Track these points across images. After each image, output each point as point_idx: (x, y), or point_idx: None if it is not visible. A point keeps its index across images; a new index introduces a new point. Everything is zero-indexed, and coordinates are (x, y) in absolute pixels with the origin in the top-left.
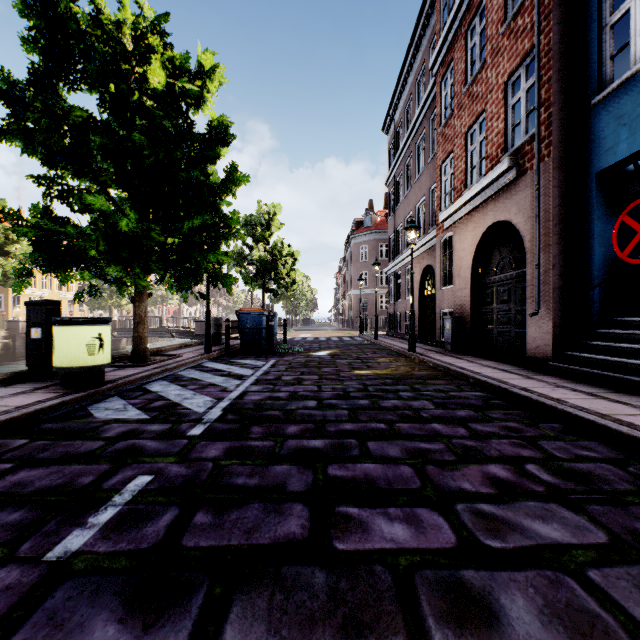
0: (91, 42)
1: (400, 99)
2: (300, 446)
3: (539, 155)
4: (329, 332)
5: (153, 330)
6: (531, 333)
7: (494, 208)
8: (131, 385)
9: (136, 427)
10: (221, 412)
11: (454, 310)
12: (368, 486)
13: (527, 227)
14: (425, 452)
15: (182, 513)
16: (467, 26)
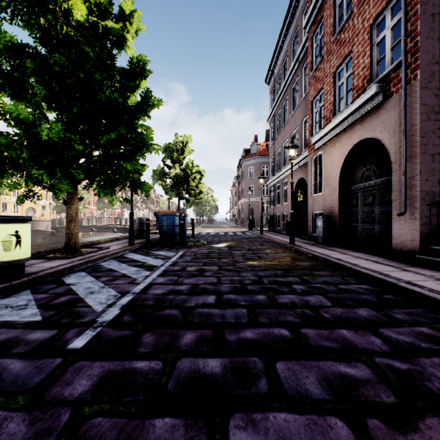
0: None
1: (278, 57)
2: (194, 371)
3: (406, 78)
4: (226, 228)
5: (100, 227)
6: (397, 230)
7: (360, 129)
8: (51, 277)
9: (17, 335)
10: (119, 311)
11: (324, 212)
12: None
13: (393, 141)
14: (351, 384)
15: None
16: None
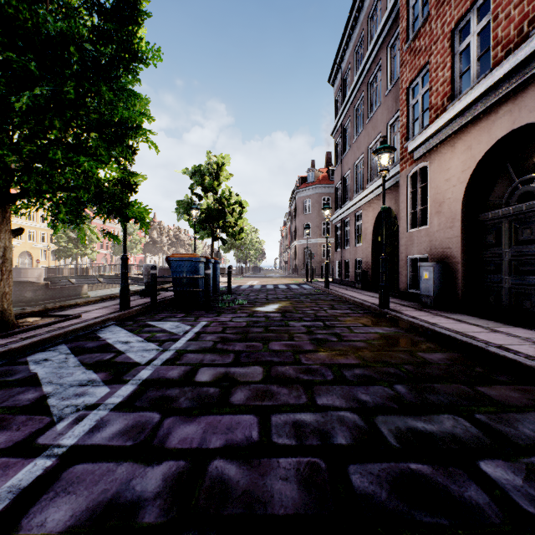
0: None
1: (348, 44)
2: None
3: None
4: (276, 279)
5: (109, 277)
6: None
7: (513, 109)
8: None
9: None
10: None
11: (430, 255)
12: None
13: None
14: None
15: None
16: None
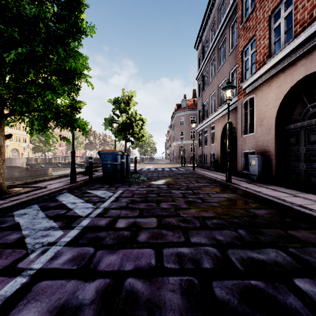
0: None
1: (206, 25)
2: None
3: None
4: (163, 165)
5: (64, 163)
6: None
7: (306, 63)
8: None
9: None
10: None
11: (256, 151)
12: None
13: None
14: None
15: None
16: None
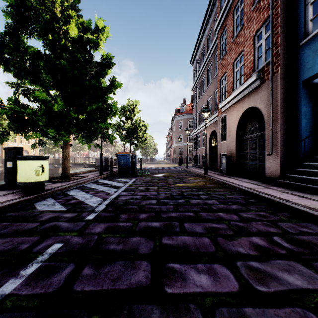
0: (39, 13)
1: (199, 47)
2: (147, 226)
3: (272, 72)
4: (163, 165)
5: (75, 164)
6: (268, 164)
7: (248, 100)
8: (59, 191)
9: (58, 215)
10: (105, 206)
11: (227, 153)
12: (185, 250)
13: (266, 110)
14: (216, 229)
15: (76, 268)
16: (234, 8)
